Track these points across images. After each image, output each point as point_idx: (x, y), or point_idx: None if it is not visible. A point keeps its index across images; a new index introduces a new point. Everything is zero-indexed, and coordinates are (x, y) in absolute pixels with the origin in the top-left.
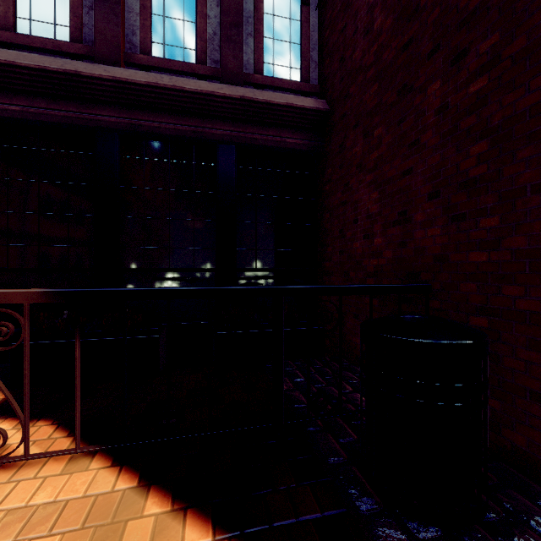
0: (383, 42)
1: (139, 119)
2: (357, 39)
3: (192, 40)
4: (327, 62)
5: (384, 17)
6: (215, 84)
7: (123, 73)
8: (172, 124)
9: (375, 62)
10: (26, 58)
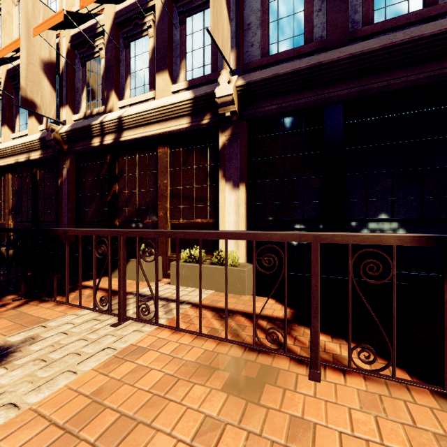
0: None
1: (368, 84)
2: None
3: None
4: None
5: None
6: None
7: (356, 47)
8: (402, 78)
9: None
10: (283, 68)
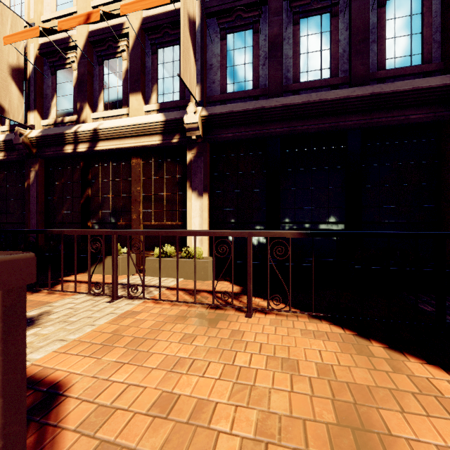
0: None
1: (295, 126)
2: None
3: (327, 62)
4: None
5: None
6: (348, 90)
7: (287, 100)
8: (316, 125)
9: None
10: (237, 107)
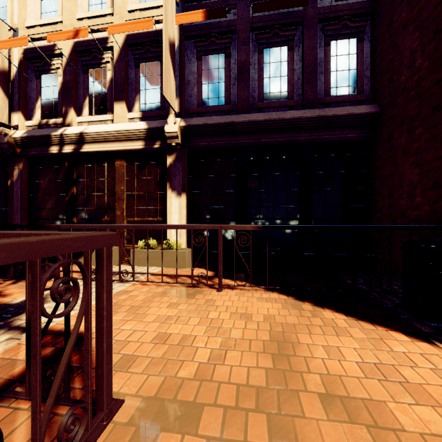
0: (421, 76)
1: (259, 138)
2: (402, 69)
3: (285, 87)
4: (378, 79)
5: (422, 60)
6: (301, 111)
7: (252, 116)
8: (276, 138)
9: (416, 87)
10: (211, 120)
